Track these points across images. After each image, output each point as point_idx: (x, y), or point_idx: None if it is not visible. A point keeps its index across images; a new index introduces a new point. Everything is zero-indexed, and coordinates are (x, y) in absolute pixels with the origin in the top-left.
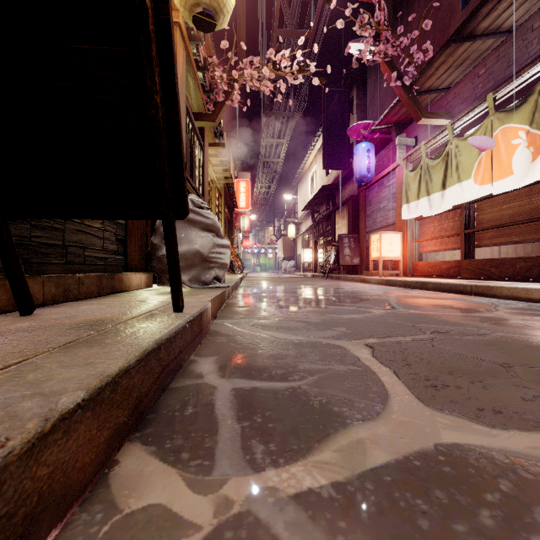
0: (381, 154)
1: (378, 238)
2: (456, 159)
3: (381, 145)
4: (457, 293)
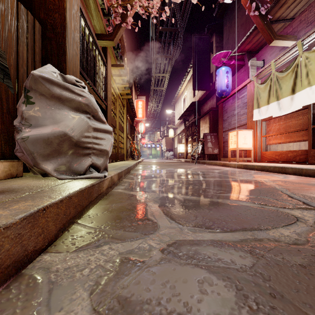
0: (234, 77)
1: (235, 134)
2: (306, 68)
3: (234, 71)
4: None
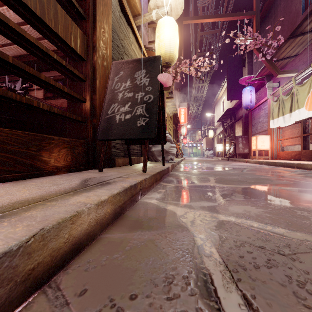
0: (261, 91)
1: (255, 138)
2: (297, 96)
3: (261, 85)
4: (289, 167)
